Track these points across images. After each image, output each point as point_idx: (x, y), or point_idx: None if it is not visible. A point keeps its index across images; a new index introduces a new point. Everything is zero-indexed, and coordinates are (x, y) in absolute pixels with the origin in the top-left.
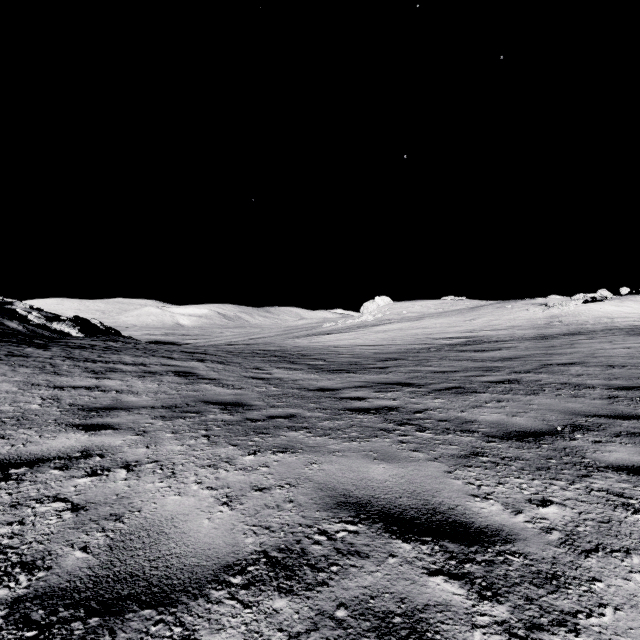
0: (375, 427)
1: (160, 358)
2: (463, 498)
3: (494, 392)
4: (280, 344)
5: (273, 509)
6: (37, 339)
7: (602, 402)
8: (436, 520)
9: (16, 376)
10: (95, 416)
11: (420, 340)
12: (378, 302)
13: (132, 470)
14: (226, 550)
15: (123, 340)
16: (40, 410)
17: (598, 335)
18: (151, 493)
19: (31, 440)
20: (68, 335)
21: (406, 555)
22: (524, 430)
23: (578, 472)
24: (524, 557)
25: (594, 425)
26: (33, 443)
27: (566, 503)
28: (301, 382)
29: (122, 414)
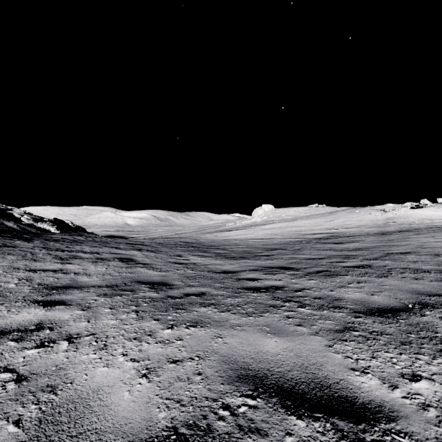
0: (266, 304)
1: (110, 248)
2: (344, 372)
3: (353, 275)
4: (196, 238)
5: (184, 382)
6: (26, 234)
7: (438, 284)
8: (324, 395)
9: (4, 262)
10: (54, 294)
11: (294, 235)
12: (264, 208)
13: (73, 342)
14: (141, 425)
15: (87, 235)
16: (15, 288)
17: (423, 232)
18: (84, 364)
19: (0, 314)
20: (48, 231)
21: (301, 433)
22: (382, 307)
23: (436, 346)
24: (409, 437)
25: (437, 303)
26: (1, 317)
27: (434, 378)
28: (210, 266)
29: (75, 292)
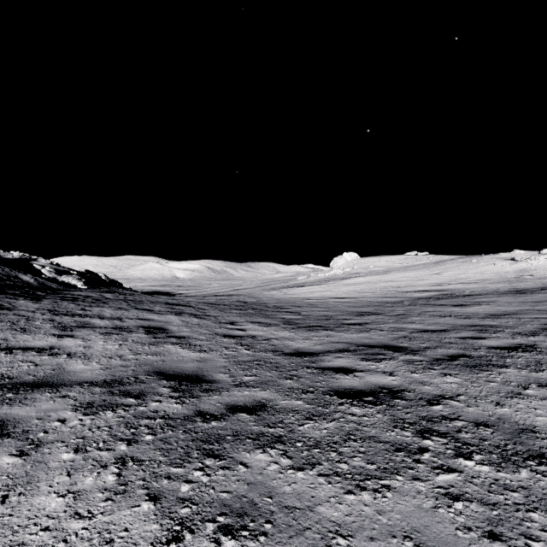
0: (386, 441)
1: (140, 311)
2: None
3: (519, 366)
4: (258, 296)
5: None
6: (40, 291)
7: None
8: None
9: None
10: (5, 401)
11: (390, 293)
12: (346, 257)
13: None
14: None
15: (121, 291)
16: None
17: None
18: None
19: None
20: (74, 287)
21: None
22: None
23: None
24: None
25: None
26: None
27: None
28: (275, 342)
29: (42, 397)
